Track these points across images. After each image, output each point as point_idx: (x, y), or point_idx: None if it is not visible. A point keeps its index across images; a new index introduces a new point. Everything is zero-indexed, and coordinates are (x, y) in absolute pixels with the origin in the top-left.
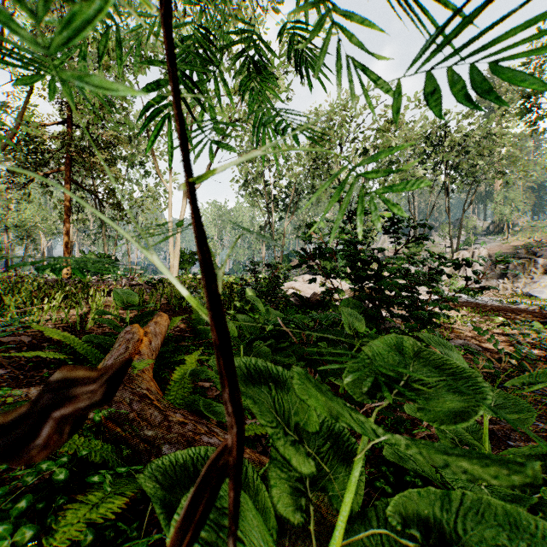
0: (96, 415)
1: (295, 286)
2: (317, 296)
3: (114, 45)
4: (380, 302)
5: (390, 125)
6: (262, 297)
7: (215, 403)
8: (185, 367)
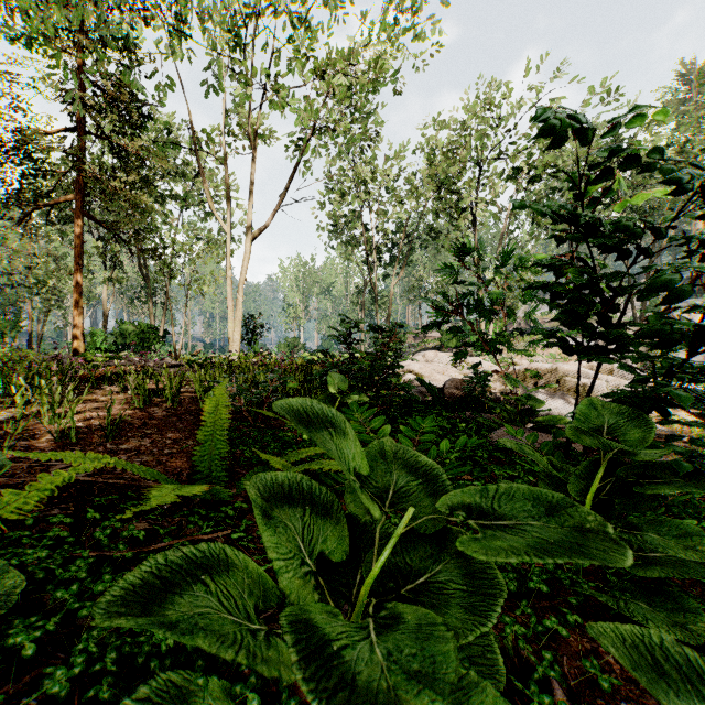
0: None
1: (413, 369)
2: (456, 385)
3: None
4: None
5: None
6: (361, 389)
7: None
8: None
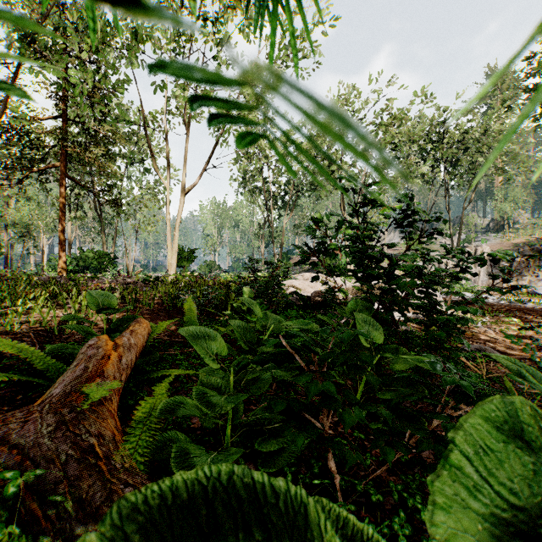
0: (11, 485)
1: (295, 284)
2: (318, 295)
3: (102, 27)
4: (394, 305)
5: (391, 120)
6: (261, 297)
7: (195, 450)
8: (156, 398)
